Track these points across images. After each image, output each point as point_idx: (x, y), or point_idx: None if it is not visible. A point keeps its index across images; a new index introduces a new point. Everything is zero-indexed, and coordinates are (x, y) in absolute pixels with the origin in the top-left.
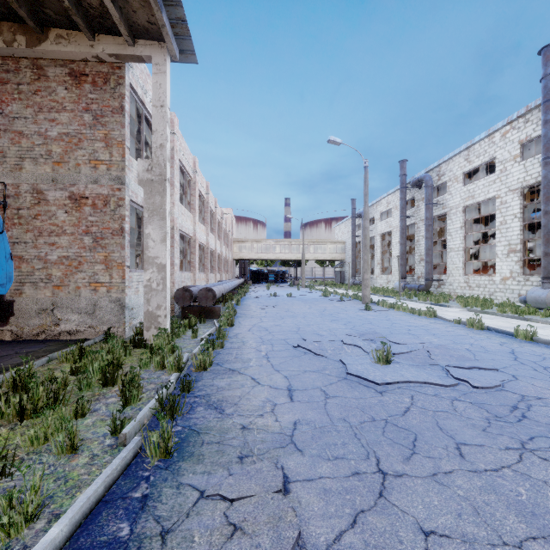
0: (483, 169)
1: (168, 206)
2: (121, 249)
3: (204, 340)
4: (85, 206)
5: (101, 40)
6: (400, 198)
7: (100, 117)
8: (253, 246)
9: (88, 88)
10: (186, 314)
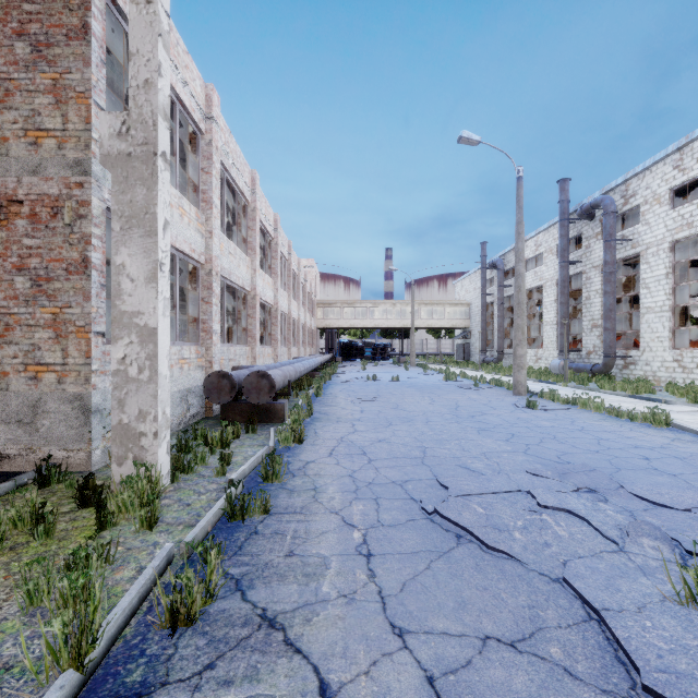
0: (694, 187)
1: (161, 209)
2: (84, 300)
3: (224, 498)
4: (17, 218)
5: None
6: (559, 235)
7: (45, 47)
8: (343, 310)
9: None
10: (228, 416)
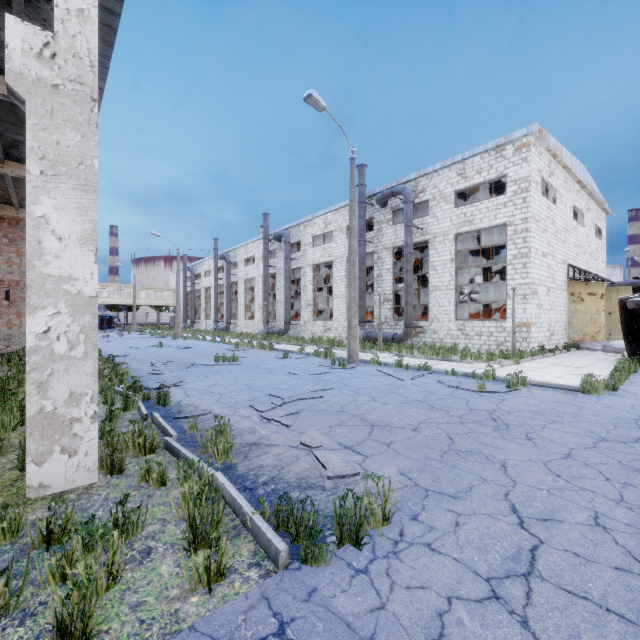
0: None
1: None
2: None
3: None
4: (4, 285)
5: (24, 211)
6: (214, 265)
7: (14, 241)
8: None
9: (6, 226)
10: None
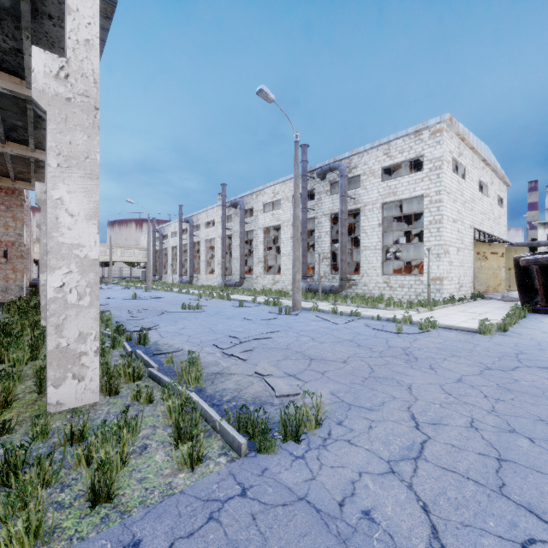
0: None
1: None
2: (22, 264)
3: None
4: (1, 245)
5: (18, 183)
6: (179, 227)
7: (10, 208)
8: None
9: (3, 195)
10: None
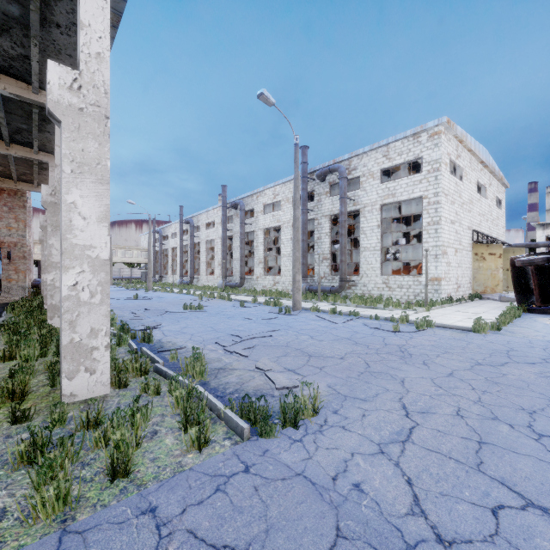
0: None
1: None
2: (24, 265)
3: None
4: (4, 246)
5: (21, 184)
6: (179, 228)
7: (13, 209)
8: None
9: (5, 196)
10: None
